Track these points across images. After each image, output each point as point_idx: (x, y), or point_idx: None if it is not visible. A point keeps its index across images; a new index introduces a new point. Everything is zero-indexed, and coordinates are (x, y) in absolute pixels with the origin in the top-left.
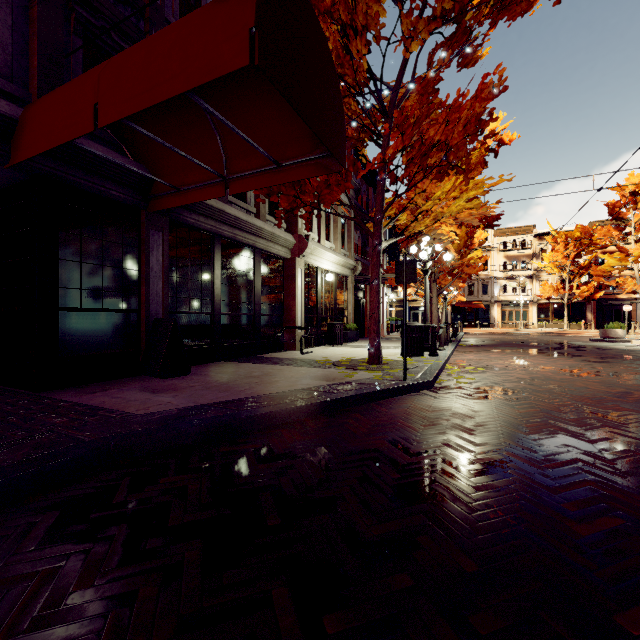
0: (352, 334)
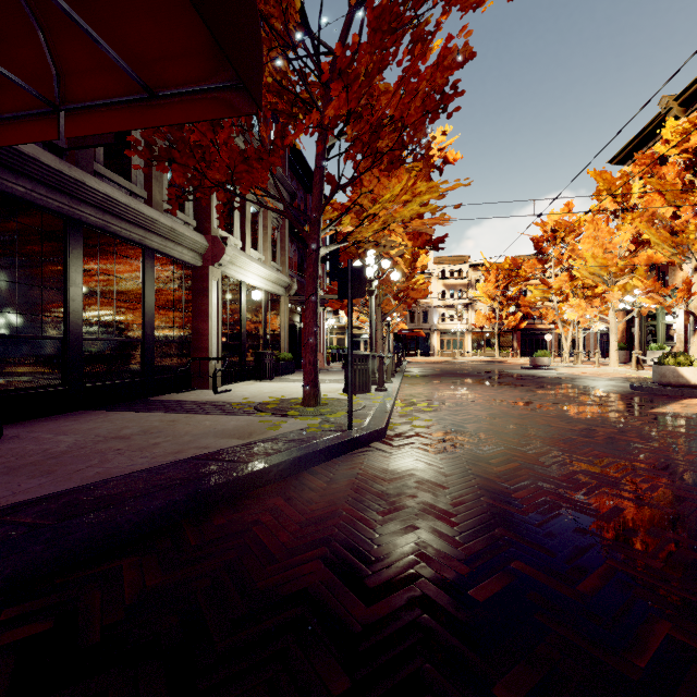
0: (286, 365)
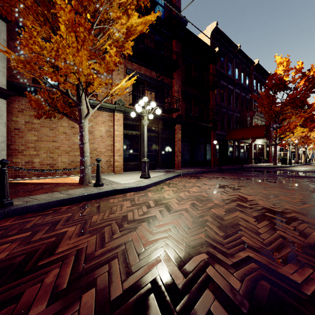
0: (266, 161)
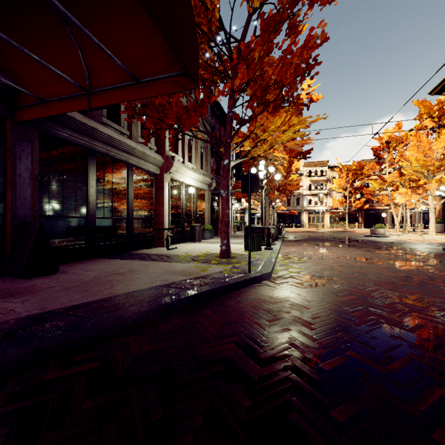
0: (209, 233)
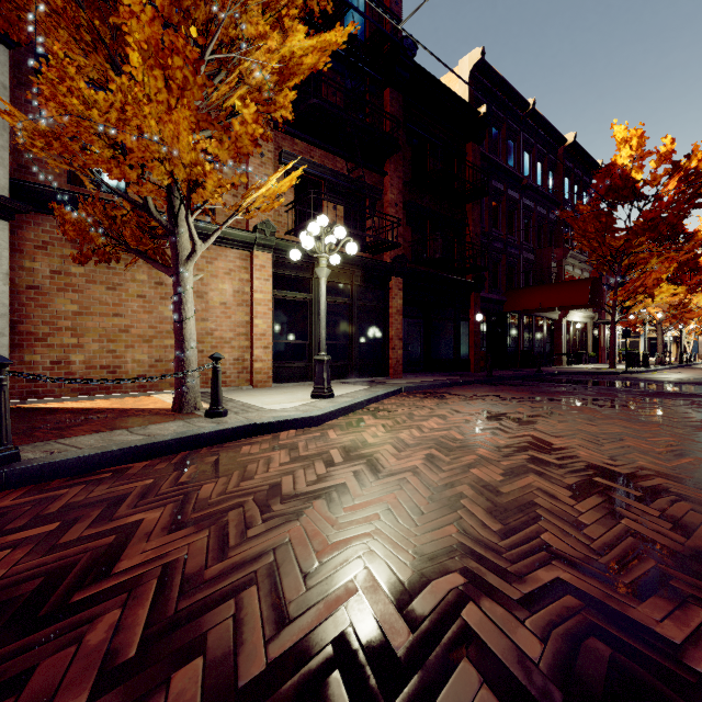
0: (592, 359)
